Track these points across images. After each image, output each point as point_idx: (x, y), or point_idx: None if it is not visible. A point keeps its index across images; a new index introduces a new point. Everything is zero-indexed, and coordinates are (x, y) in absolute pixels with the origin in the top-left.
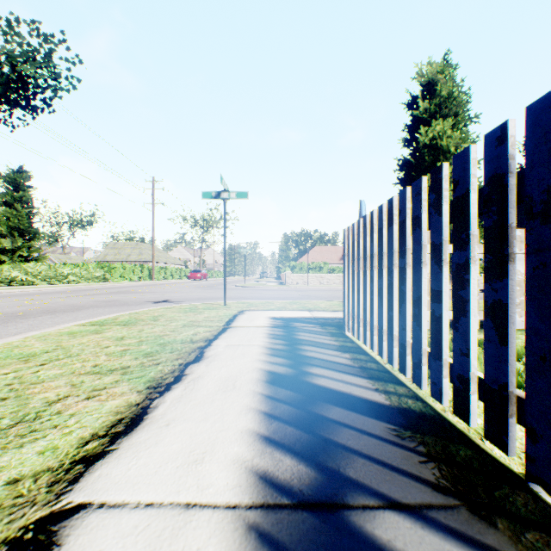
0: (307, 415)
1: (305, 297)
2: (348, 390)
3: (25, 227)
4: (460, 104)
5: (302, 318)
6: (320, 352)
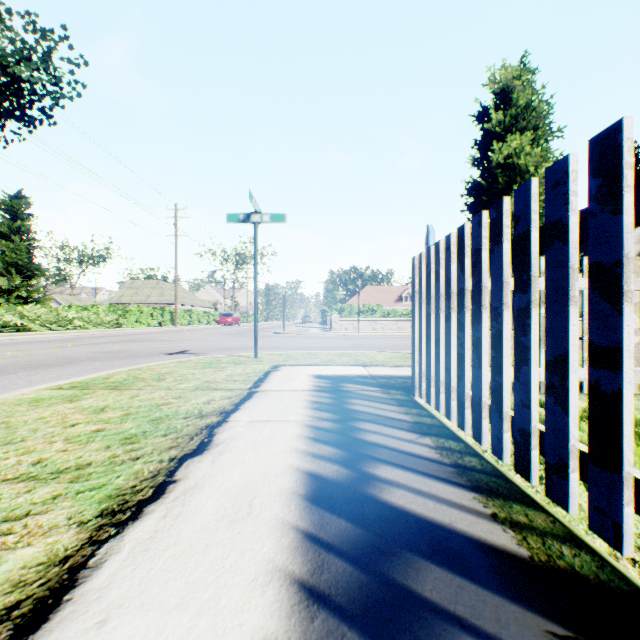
0: (382, 591)
1: (356, 346)
2: (446, 519)
3: (24, 263)
4: (540, 115)
5: (356, 377)
6: (387, 434)
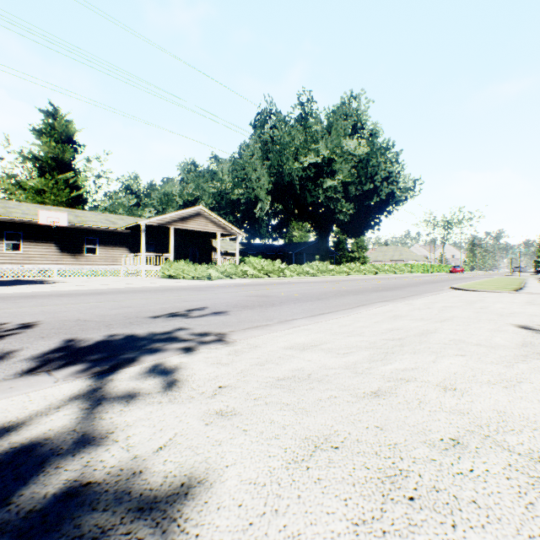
0: None
1: None
2: None
3: (362, 246)
4: None
5: None
6: None
